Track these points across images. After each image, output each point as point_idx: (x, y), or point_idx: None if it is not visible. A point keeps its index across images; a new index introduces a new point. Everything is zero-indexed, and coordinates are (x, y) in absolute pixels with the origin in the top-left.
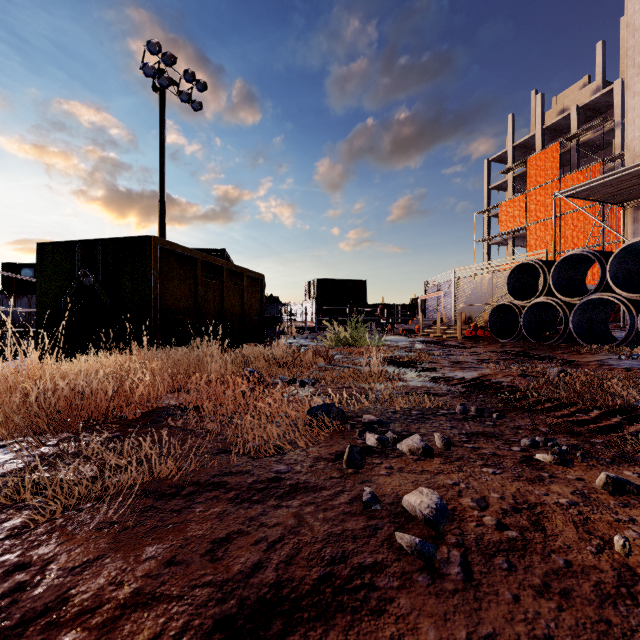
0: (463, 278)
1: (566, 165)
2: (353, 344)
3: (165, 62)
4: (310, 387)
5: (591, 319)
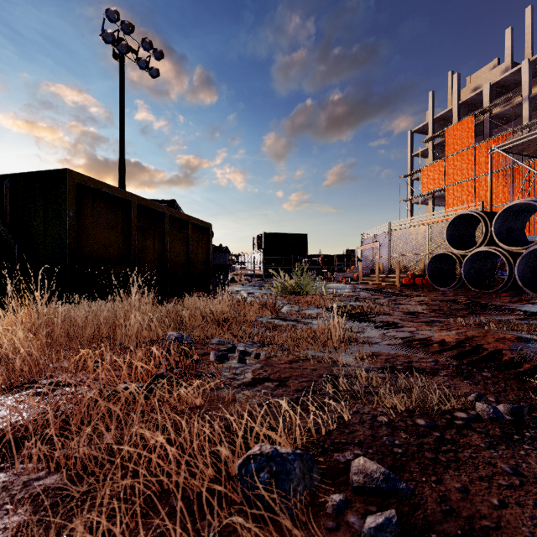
0: (399, 230)
1: (479, 135)
2: (298, 292)
3: (124, 30)
4: (253, 361)
5: (535, 268)
